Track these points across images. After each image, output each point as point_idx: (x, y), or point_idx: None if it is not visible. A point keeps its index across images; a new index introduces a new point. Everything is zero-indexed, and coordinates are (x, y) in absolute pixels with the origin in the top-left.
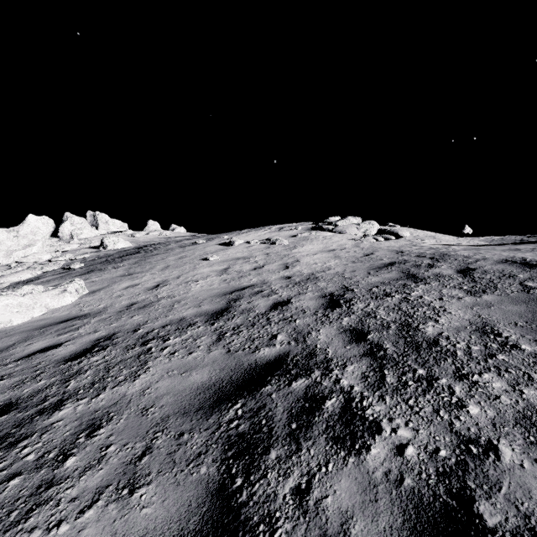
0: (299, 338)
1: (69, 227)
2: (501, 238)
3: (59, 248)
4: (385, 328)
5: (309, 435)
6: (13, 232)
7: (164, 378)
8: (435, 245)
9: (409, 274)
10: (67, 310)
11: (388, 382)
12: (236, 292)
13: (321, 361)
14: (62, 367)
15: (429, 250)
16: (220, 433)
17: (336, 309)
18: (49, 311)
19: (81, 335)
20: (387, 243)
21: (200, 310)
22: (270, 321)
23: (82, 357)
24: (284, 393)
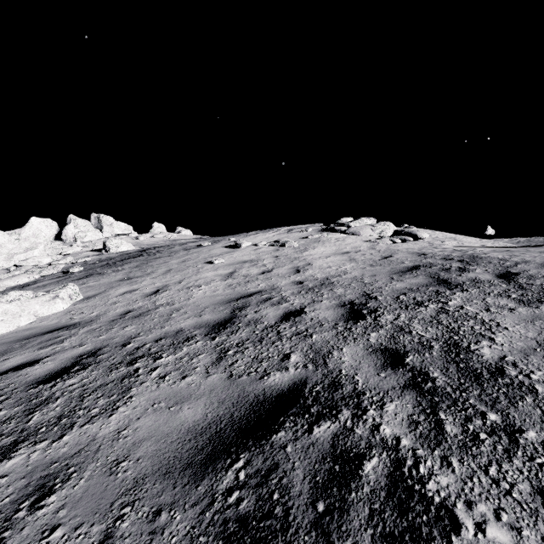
0: (317, 360)
1: (72, 230)
2: (527, 240)
3: (62, 251)
4: (426, 348)
5: (345, 527)
6: (14, 235)
7: (148, 414)
8: (458, 247)
9: (439, 279)
10: (57, 319)
11: (448, 432)
12: (241, 299)
13: (350, 394)
14: (31, 391)
15: (454, 252)
16: (212, 514)
17: (360, 321)
18: (38, 319)
19: (64, 349)
20: (405, 245)
21: (201, 321)
22: (281, 336)
23: (57, 379)
24: (302, 444)
